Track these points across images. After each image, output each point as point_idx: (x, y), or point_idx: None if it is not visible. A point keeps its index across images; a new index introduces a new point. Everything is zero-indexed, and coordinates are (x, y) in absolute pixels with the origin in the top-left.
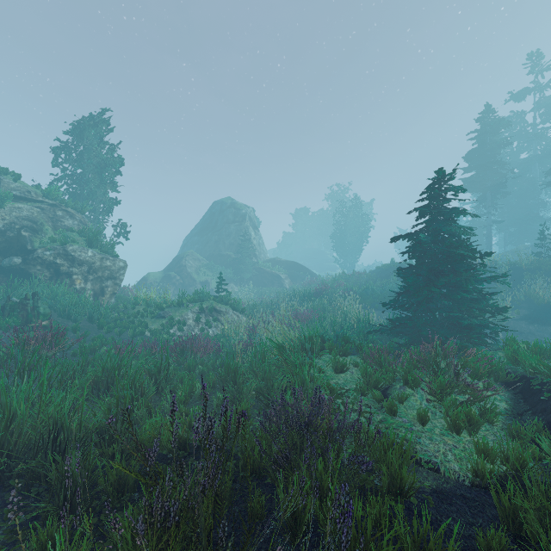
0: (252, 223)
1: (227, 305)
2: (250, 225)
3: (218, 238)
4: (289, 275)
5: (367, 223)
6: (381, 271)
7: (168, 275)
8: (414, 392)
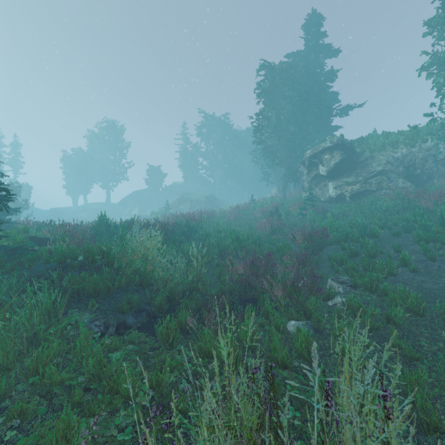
0: None
1: None
2: None
3: None
4: None
5: None
6: None
7: None
8: None
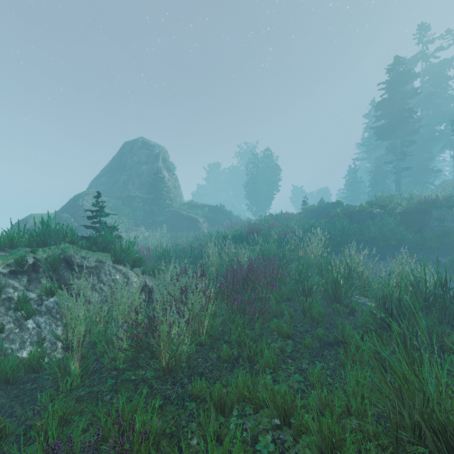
0: (166, 164)
1: (108, 252)
2: (163, 166)
3: (127, 178)
4: (207, 220)
5: (277, 173)
6: (310, 212)
7: (58, 217)
8: None
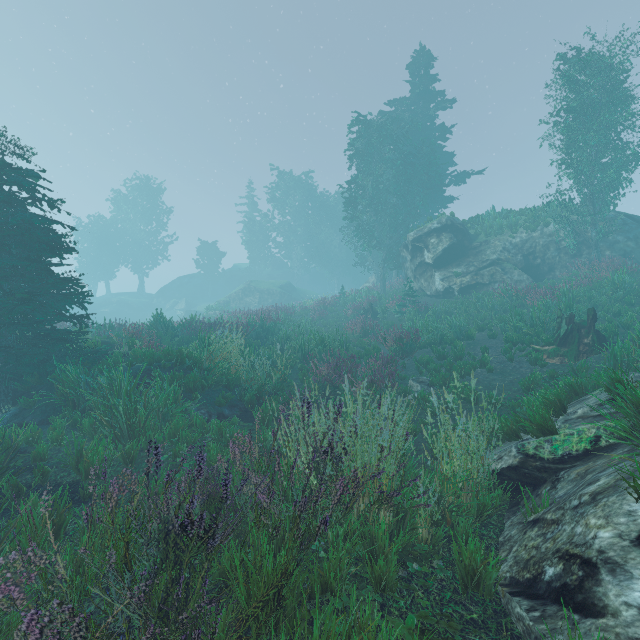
0: None
1: None
2: None
3: None
4: None
5: None
6: None
7: None
8: None
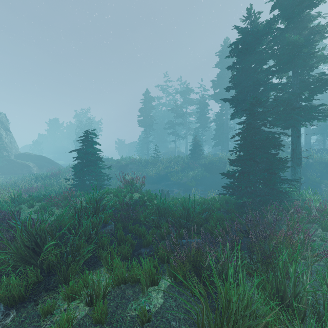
0: (4, 126)
1: None
2: (1, 128)
3: None
4: (37, 165)
5: None
6: None
7: None
8: (58, 208)
